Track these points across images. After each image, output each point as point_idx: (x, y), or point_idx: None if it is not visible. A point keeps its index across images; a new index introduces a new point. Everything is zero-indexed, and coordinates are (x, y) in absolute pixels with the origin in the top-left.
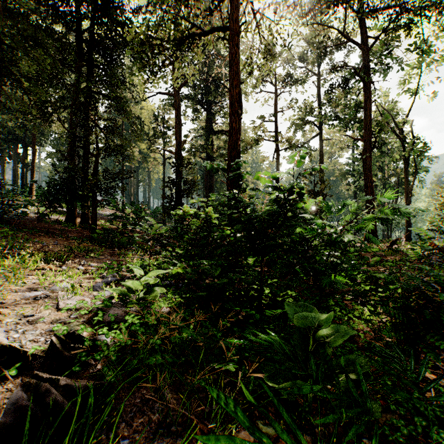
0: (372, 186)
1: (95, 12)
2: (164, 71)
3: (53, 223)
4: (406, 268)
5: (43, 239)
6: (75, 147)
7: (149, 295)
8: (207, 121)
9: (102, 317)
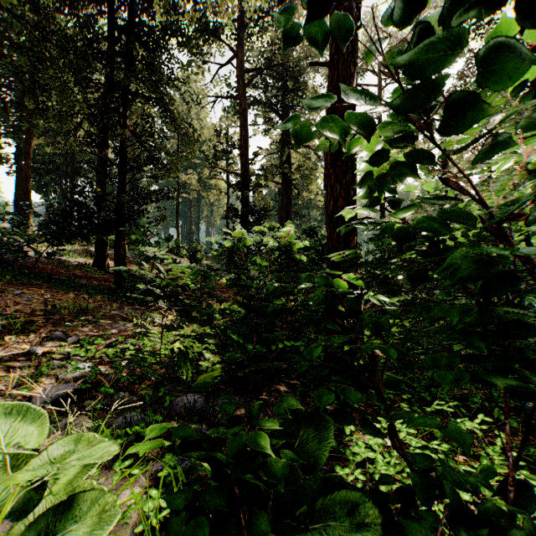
0: None
1: None
2: None
3: (76, 268)
4: None
5: (35, 290)
6: (105, 165)
7: None
8: (283, 134)
9: None
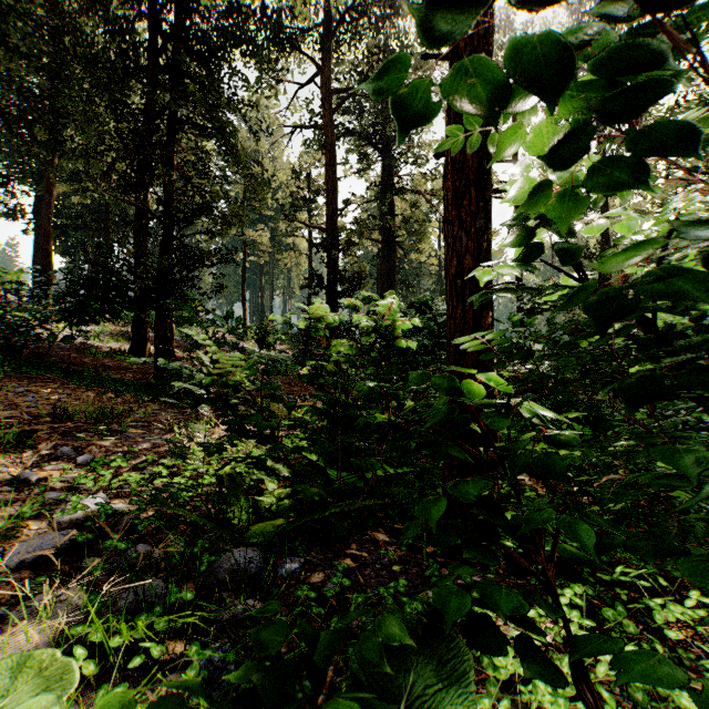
0: None
1: None
2: None
3: (106, 355)
4: None
5: (45, 387)
6: (146, 219)
7: None
8: (384, 175)
9: None
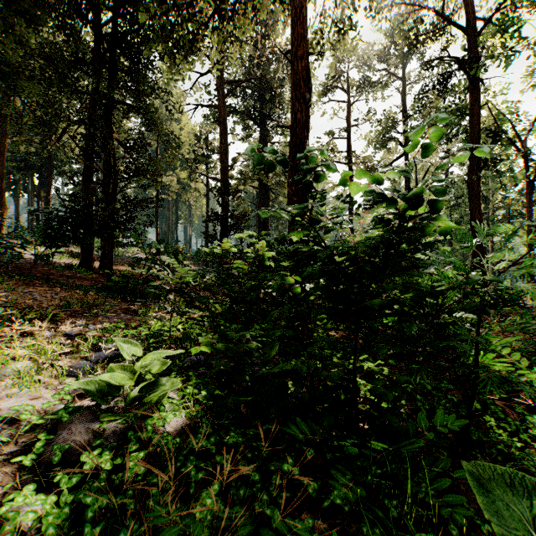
0: (481, 219)
1: None
2: (198, 49)
3: (63, 268)
4: None
5: (38, 289)
6: (91, 171)
7: (148, 394)
8: (261, 141)
9: (43, 448)
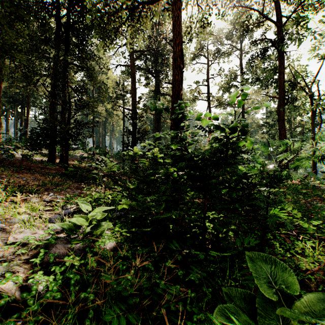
0: (285, 133)
1: (70, 1)
2: (119, 37)
3: (38, 163)
4: (323, 200)
5: (25, 175)
6: (54, 105)
7: (95, 230)
8: (156, 86)
9: (43, 256)
